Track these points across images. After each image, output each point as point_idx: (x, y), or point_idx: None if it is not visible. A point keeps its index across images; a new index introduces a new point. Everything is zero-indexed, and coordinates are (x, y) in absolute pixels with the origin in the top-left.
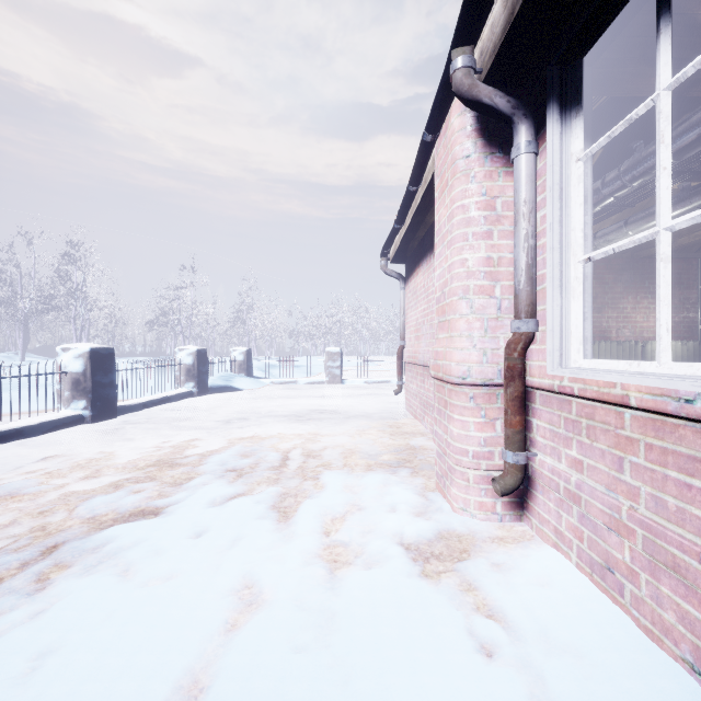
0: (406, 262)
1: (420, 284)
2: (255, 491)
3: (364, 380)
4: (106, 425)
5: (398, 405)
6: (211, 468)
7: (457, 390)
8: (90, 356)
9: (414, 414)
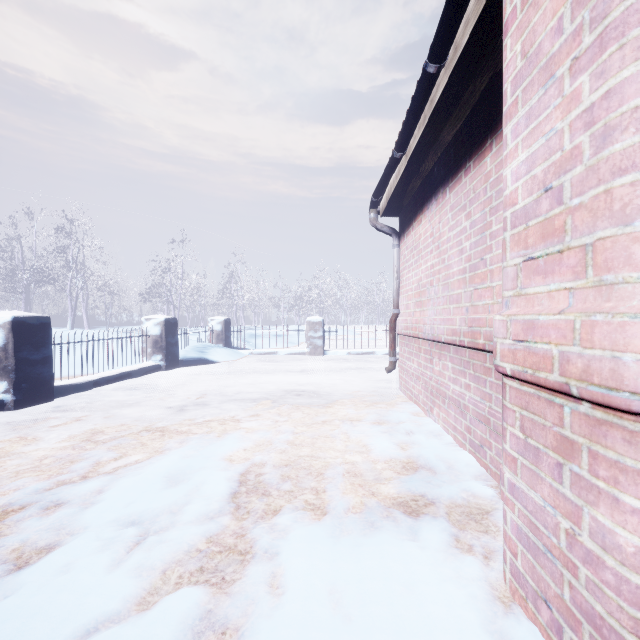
0: (401, 213)
1: (424, 234)
2: (150, 599)
3: (347, 351)
4: (32, 412)
5: (388, 384)
6: (102, 518)
7: (637, 430)
8: (12, 327)
9: (414, 400)
